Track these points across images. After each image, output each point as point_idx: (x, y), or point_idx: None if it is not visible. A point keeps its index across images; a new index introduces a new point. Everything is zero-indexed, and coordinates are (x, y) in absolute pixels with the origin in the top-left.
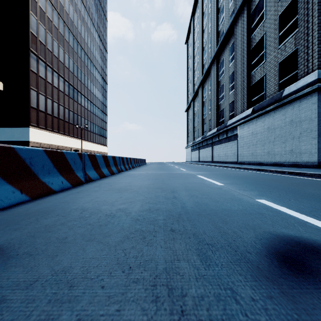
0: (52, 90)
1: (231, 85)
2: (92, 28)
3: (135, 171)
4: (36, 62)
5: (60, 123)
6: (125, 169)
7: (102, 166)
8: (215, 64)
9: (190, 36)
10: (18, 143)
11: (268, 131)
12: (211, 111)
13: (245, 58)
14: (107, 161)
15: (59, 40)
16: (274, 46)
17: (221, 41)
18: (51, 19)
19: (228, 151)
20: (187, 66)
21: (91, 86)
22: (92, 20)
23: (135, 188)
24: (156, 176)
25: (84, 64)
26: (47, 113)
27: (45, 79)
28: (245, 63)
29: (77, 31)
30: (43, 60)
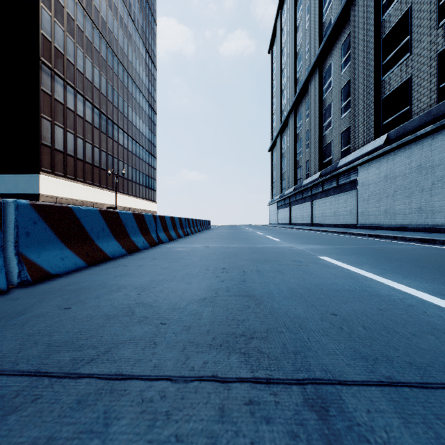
0: (75, 120)
1: (344, 103)
2: (134, 33)
3: (185, 242)
4: (50, 79)
5: (87, 169)
6: (168, 239)
7: (98, 235)
8: (316, 74)
9: (275, 40)
10: (23, 197)
11: (418, 172)
12: (310, 147)
13: (371, 55)
14: (117, 224)
15: (86, 49)
16: (428, 26)
17: (328, 36)
18: (73, 16)
19: (340, 208)
20: (271, 85)
21: (132, 116)
22: (134, 22)
23: (135, 337)
24: (224, 257)
25: (123, 85)
26: (68, 153)
27: (64, 104)
28: (371, 64)
29: (112, 37)
30: (61, 76)
